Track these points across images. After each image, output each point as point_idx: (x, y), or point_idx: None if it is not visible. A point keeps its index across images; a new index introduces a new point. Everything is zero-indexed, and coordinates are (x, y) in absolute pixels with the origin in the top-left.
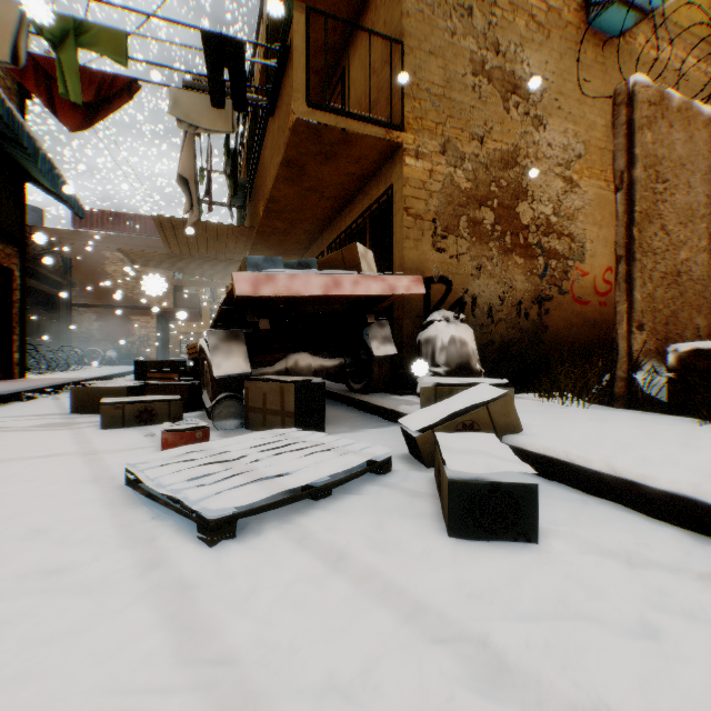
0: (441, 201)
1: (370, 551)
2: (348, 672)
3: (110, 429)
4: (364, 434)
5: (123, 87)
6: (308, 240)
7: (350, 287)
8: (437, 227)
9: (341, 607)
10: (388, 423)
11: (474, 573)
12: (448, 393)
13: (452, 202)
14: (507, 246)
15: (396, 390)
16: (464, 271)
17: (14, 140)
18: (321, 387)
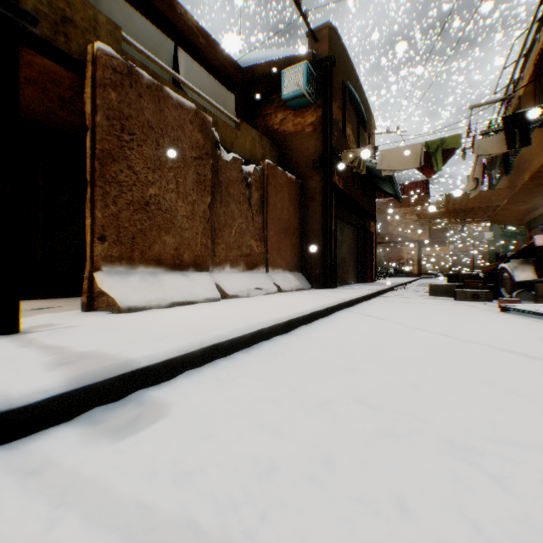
0: None
1: None
2: None
3: (459, 301)
4: None
5: (450, 150)
6: None
7: None
8: None
9: None
10: None
11: None
12: None
13: None
14: None
15: None
16: None
17: (382, 178)
18: None
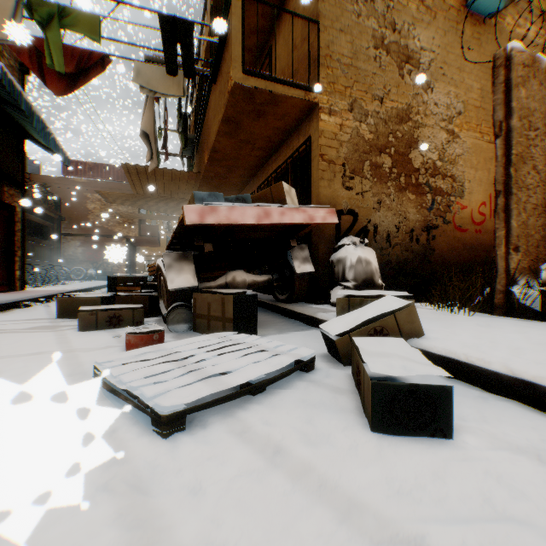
0: (349, 149)
1: (303, 445)
2: None
3: (86, 331)
4: (290, 337)
5: (98, 60)
6: (242, 182)
7: (278, 217)
8: (346, 170)
9: (281, 503)
10: (308, 327)
11: (400, 469)
12: (359, 303)
13: (358, 150)
14: (401, 185)
15: (313, 300)
16: (368, 205)
17: (15, 106)
18: (254, 298)
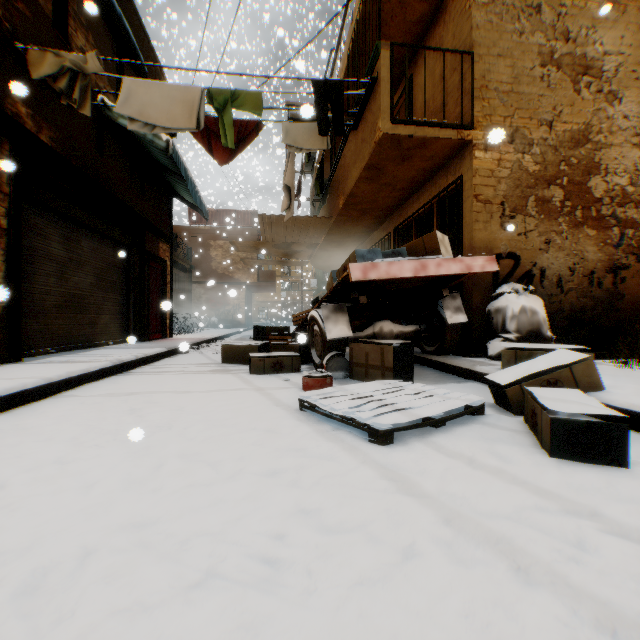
0: (509, 185)
1: (492, 459)
2: (505, 511)
3: (256, 375)
4: (449, 388)
5: (253, 128)
6: (375, 224)
7: (434, 269)
8: (504, 209)
9: (486, 484)
10: (464, 380)
11: (577, 479)
12: (526, 356)
13: (519, 185)
14: (576, 219)
15: (465, 353)
16: (532, 246)
17: (171, 171)
18: (411, 348)
